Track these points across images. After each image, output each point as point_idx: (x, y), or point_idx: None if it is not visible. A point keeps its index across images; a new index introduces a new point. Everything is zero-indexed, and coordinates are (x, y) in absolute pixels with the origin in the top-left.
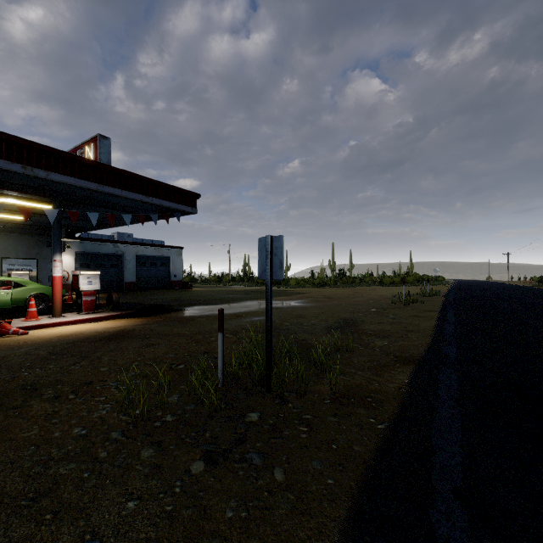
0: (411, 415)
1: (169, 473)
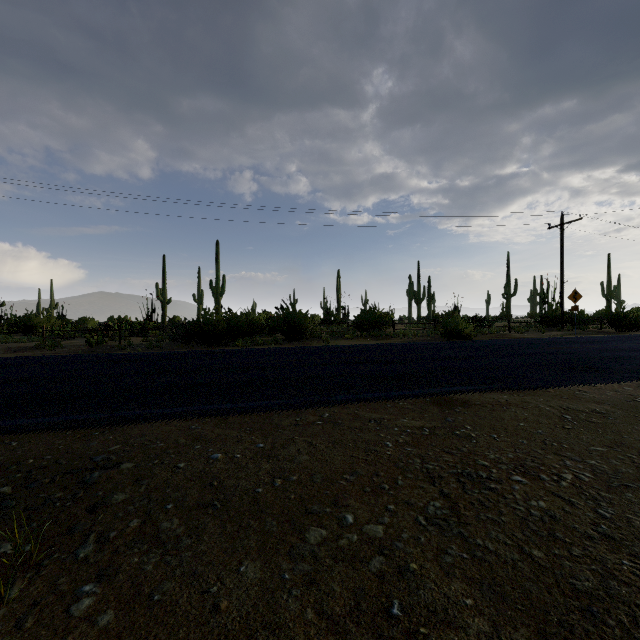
0: (6, 429)
1: (142, 473)
